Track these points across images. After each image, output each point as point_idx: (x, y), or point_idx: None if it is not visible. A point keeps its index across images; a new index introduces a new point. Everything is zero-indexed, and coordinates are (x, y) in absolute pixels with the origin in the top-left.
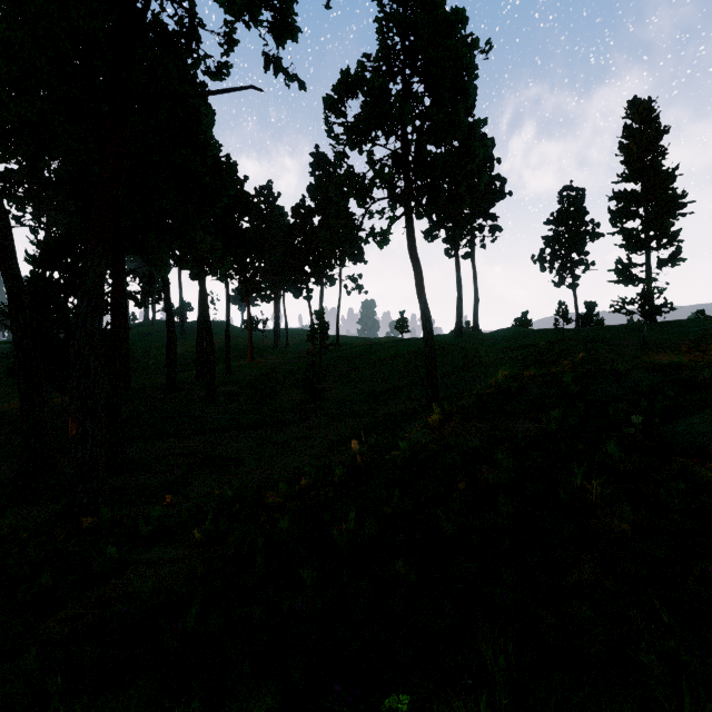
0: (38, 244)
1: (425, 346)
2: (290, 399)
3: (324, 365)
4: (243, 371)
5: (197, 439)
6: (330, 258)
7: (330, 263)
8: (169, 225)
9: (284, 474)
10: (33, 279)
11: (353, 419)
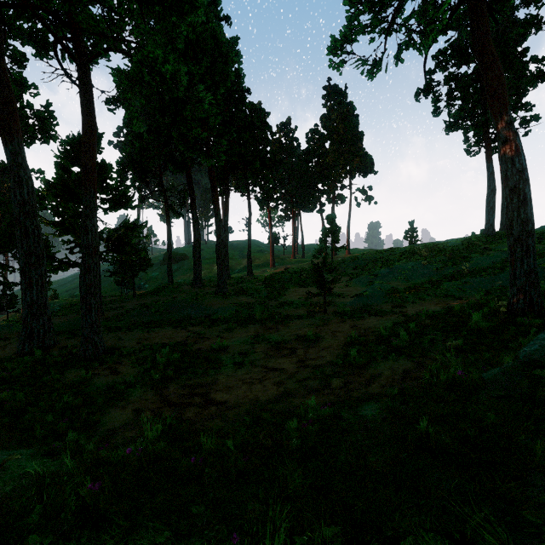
0: (66, 140)
1: (510, 197)
2: (299, 295)
3: (335, 267)
4: (263, 274)
5: (190, 330)
6: (341, 171)
7: (341, 176)
8: (138, 60)
9: (259, 404)
10: (58, 170)
11: (373, 318)
